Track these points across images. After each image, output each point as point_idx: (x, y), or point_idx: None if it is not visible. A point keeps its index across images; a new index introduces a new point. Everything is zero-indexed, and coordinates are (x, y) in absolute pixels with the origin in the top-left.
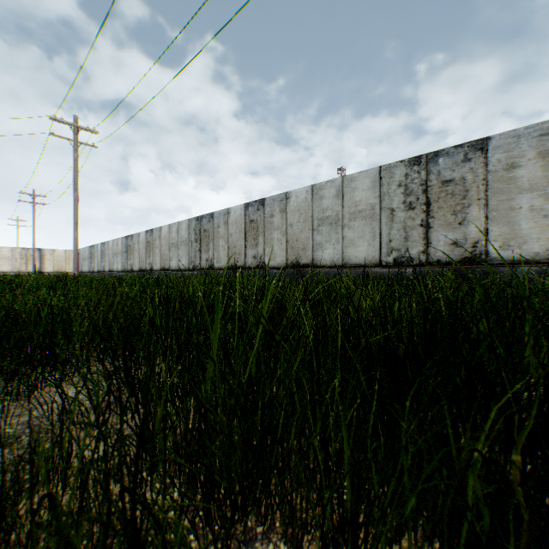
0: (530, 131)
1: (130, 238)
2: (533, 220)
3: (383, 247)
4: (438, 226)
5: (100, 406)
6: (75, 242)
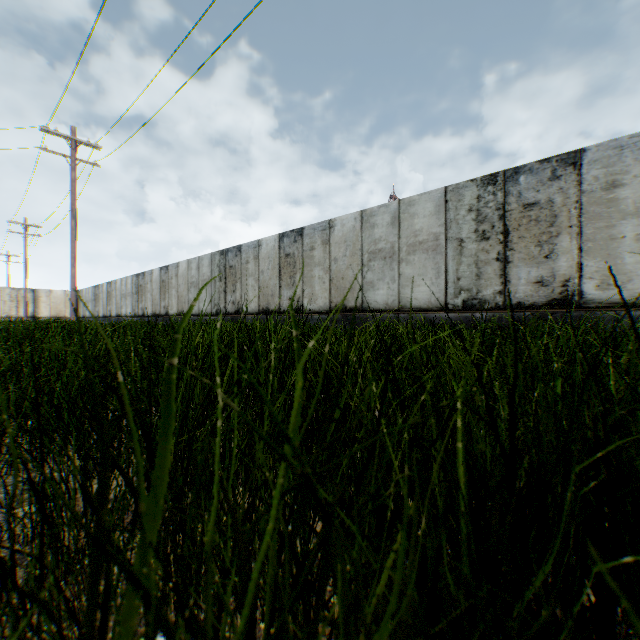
0: (636, 141)
1: (142, 277)
2: None
3: (450, 286)
4: (519, 260)
5: None
6: (72, 281)
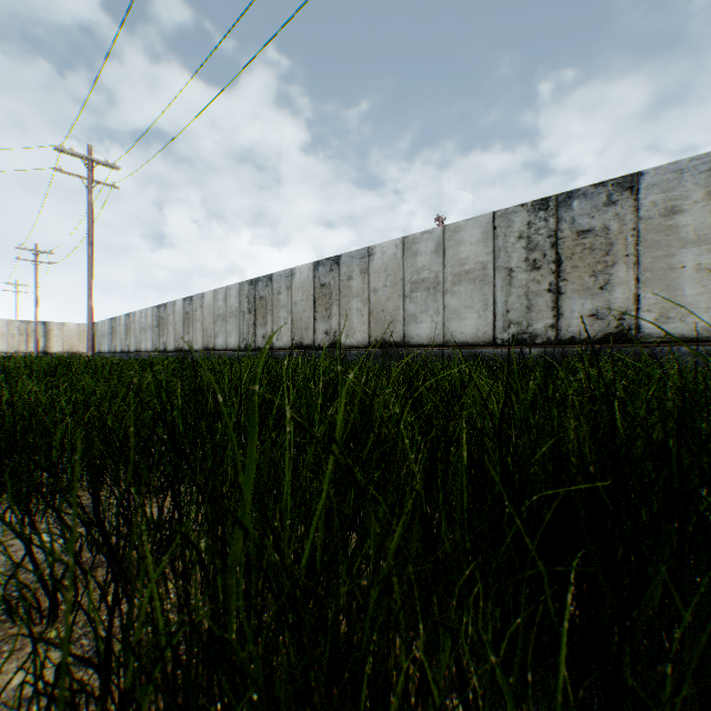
0: (697, 164)
1: (163, 308)
2: (701, 284)
3: (498, 320)
4: (572, 291)
5: (28, 613)
6: (88, 313)
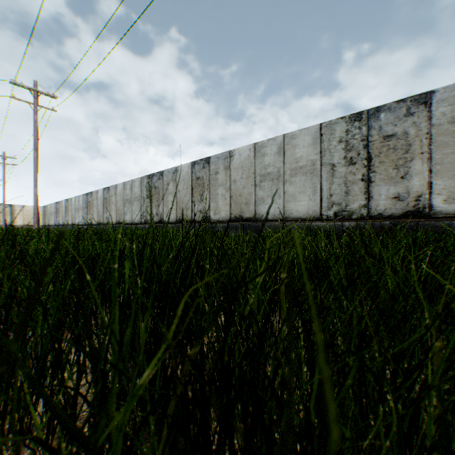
0: None
1: (90, 195)
2: None
3: (324, 201)
4: (380, 180)
5: None
6: (34, 197)
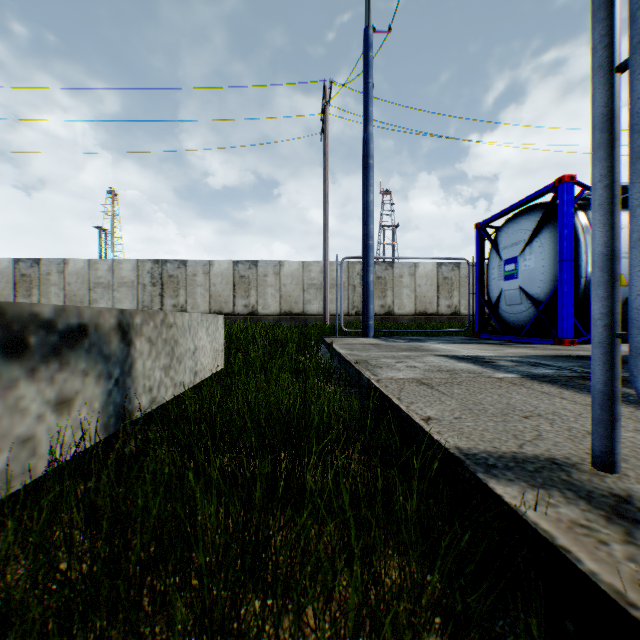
0: (201, 262)
1: None
2: (202, 299)
3: (140, 305)
4: (168, 296)
5: None
6: None
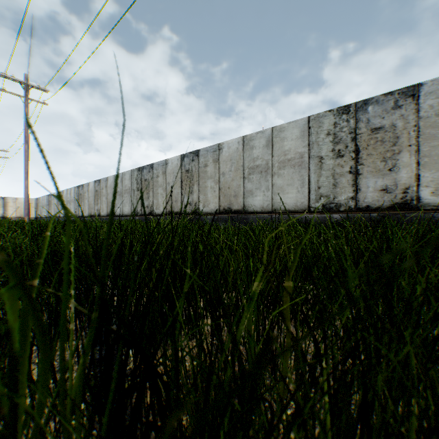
0: None
1: (81, 188)
2: None
3: (312, 194)
4: (368, 172)
5: None
6: (25, 190)
